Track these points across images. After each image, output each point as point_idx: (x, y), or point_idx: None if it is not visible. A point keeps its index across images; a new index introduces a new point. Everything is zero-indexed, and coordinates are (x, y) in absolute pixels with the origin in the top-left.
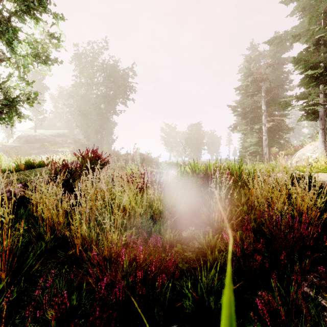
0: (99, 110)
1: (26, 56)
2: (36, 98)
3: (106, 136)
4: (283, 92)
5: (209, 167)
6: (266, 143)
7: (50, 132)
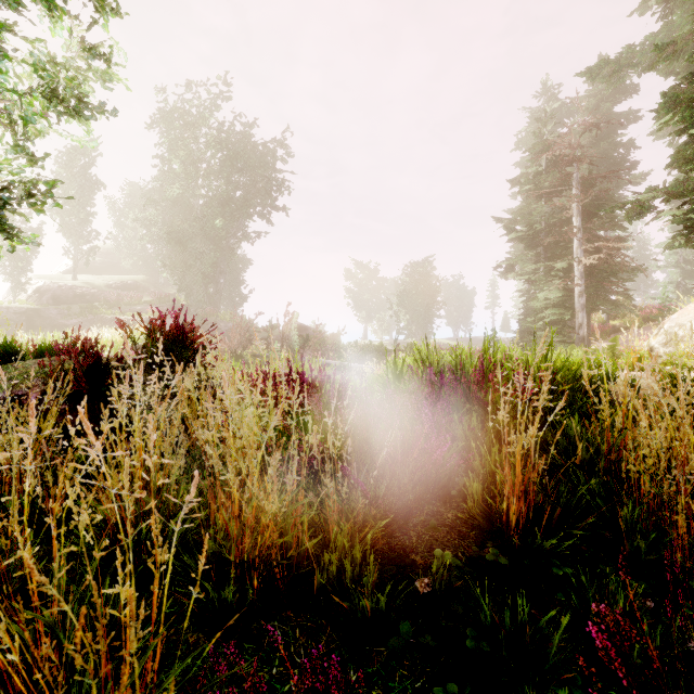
0: (211, 231)
1: (30, 97)
2: (51, 194)
3: (227, 288)
4: (617, 190)
5: (470, 357)
6: (582, 302)
7: (107, 280)
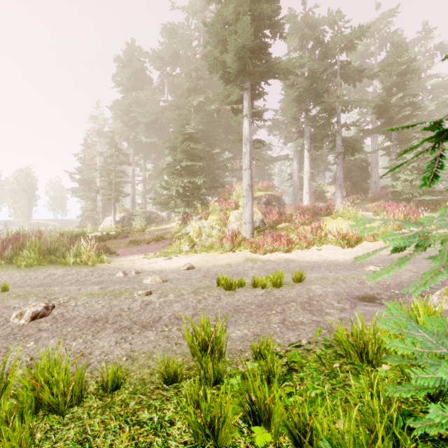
0: None
1: None
2: None
3: None
4: (122, 165)
5: (30, 231)
6: (100, 210)
7: None
